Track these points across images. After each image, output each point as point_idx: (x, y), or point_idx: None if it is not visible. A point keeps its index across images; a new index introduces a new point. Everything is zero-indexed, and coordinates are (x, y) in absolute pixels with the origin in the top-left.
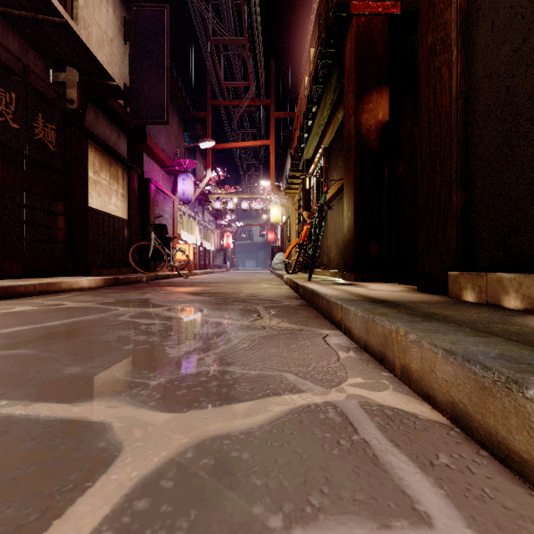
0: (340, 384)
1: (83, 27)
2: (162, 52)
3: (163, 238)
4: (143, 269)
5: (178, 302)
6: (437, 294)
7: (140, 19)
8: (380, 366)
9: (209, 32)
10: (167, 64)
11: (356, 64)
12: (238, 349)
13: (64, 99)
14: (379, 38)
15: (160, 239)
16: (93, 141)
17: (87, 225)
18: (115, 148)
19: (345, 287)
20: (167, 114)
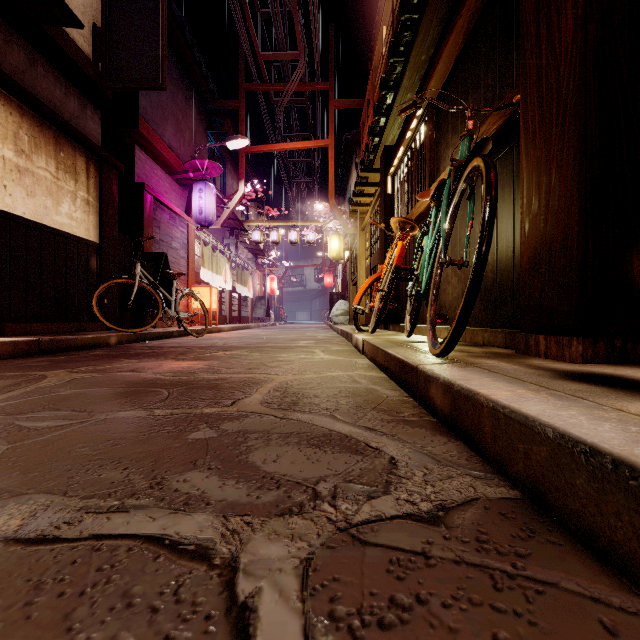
0: None
1: None
2: None
3: (163, 275)
4: (133, 322)
5: None
6: None
7: None
8: None
9: None
10: None
11: None
12: None
13: None
14: None
15: (155, 276)
16: (14, 94)
17: None
18: (75, 126)
19: None
20: (162, 73)
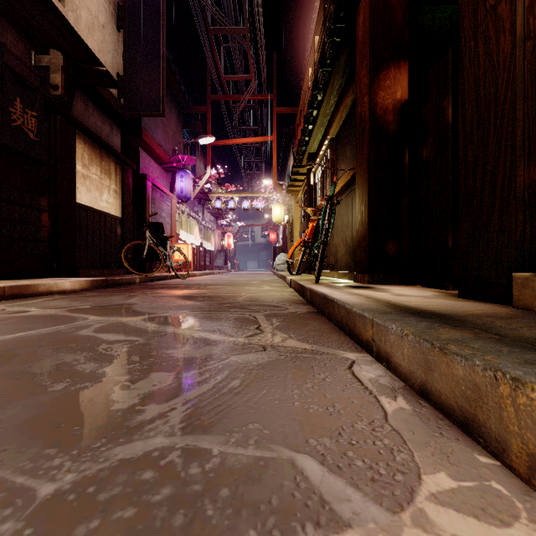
0: (414, 495)
1: (71, 10)
2: (157, 40)
3: (160, 237)
4: (139, 269)
5: (163, 308)
6: (490, 302)
7: (134, 5)
8: (463, 436)
9: (208, 20)
10: (163, 53)
11: (371, 35)
12: (224, 391)
13: (47, 84)
14: (397, 5)
15: (156, 239)
16: (82, 132)
17: (74, 223)
18: (107, 142)
19: (362, 291)
20: (163, 106)
